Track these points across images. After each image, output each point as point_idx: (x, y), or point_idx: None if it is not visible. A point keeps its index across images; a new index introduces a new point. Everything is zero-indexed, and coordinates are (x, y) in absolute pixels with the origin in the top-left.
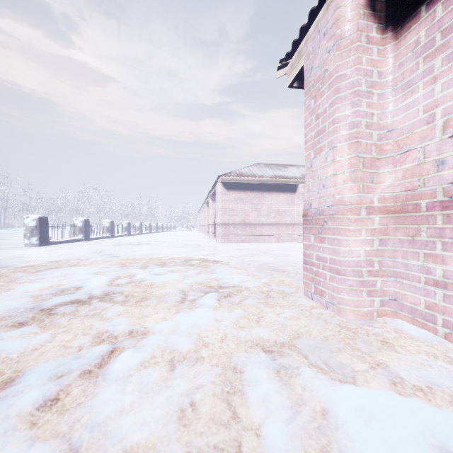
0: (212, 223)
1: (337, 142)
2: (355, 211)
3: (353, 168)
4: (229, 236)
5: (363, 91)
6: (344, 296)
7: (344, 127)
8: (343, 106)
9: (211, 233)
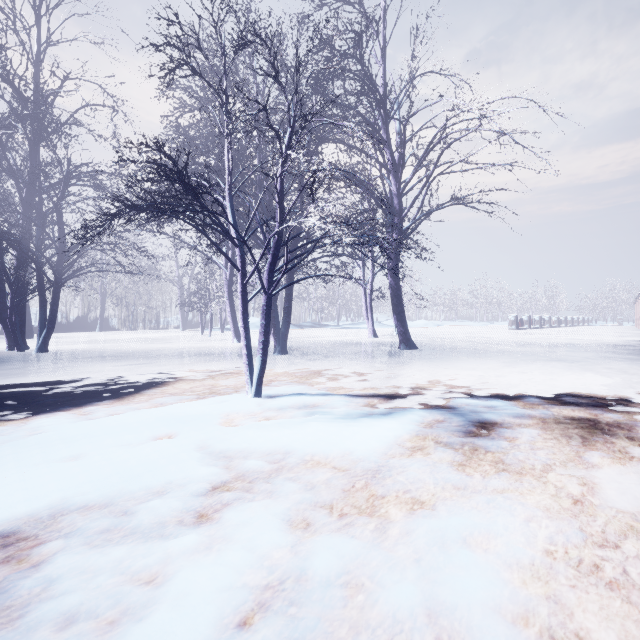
0: None
1: None
2: None
3: None
4: None
5: None
6: None
7: None
8: None
9: None
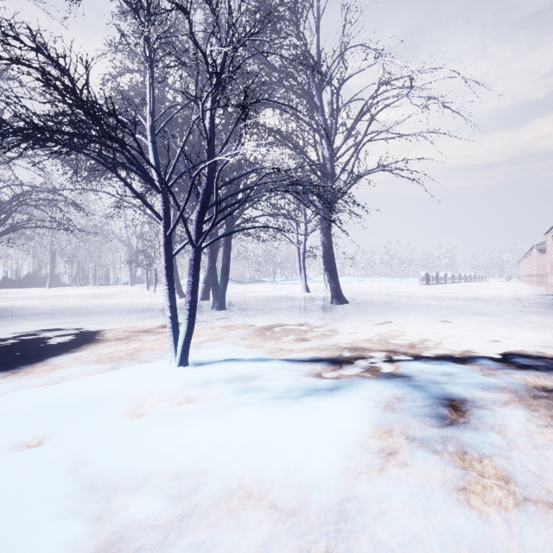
0: (531, 274)
1: (547, 262)
2: (550, 274)
3: (549, 267)
4: (543, 283)
5: (552, 254)
6: (548, 289)
7: (548, 259)
8: (548, 256)
9: (530, 282)
